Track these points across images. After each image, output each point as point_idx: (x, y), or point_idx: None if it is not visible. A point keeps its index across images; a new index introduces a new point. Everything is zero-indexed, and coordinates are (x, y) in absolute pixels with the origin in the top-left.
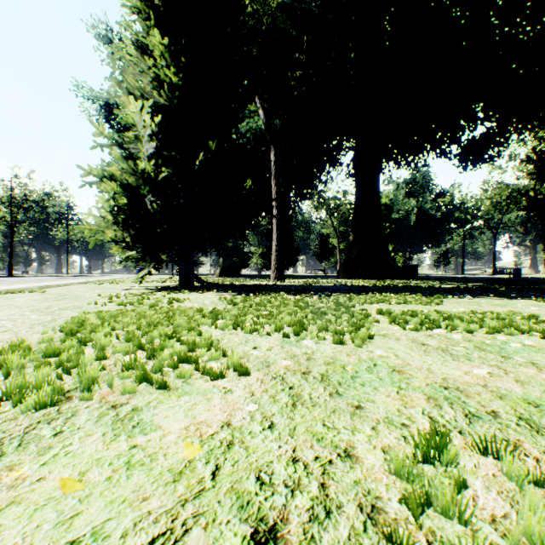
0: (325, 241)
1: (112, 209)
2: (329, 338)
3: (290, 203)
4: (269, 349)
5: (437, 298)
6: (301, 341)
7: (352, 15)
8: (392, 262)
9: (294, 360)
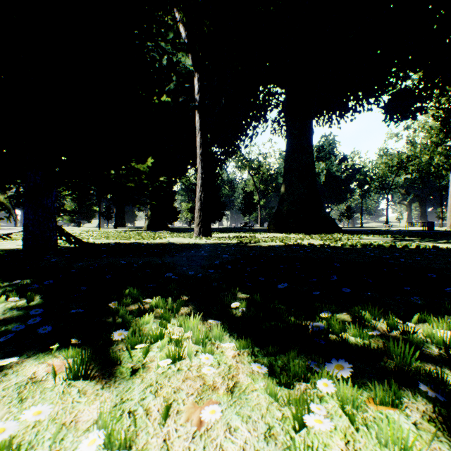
0: (249, 196)
1: None
2: None
3: (217, 160)
4: None
5: None
6: None
7: None
8: (327, 215)
9: None
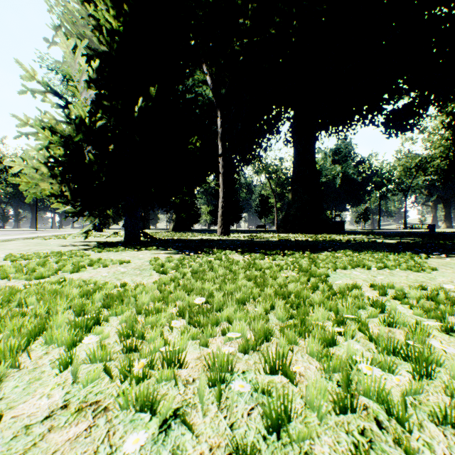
0: (265, 200)
1: (48, 161)
2: None
3: (235, 167)
4: None
5: (415, 259)
6: None
7: None
8: (327, 218)
9: None
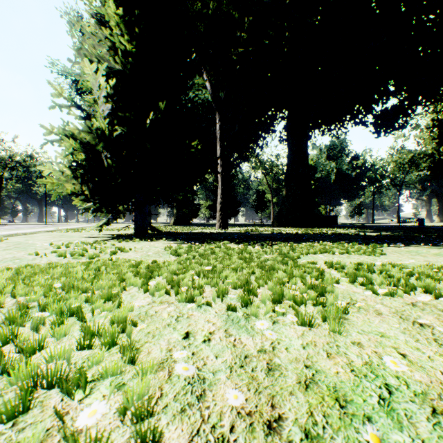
0: (261, 195)
1: (71, 165)
2: (294, 320)
3: (233, 164)
4: (207, 339)
5: (375, 247)
6: (252, 317)
7: (285, 2)
8: (319, 213)
9: (246, 374)
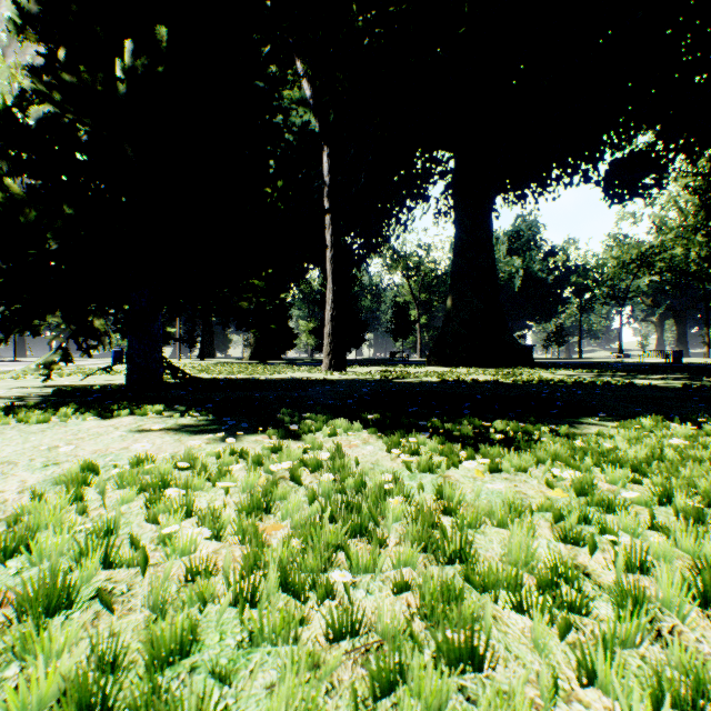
0: (403, 311)
1: None
2: None
3: (354, 257)
4: None
5: None
6: None
7: None
8: (513, 340)
9: None
